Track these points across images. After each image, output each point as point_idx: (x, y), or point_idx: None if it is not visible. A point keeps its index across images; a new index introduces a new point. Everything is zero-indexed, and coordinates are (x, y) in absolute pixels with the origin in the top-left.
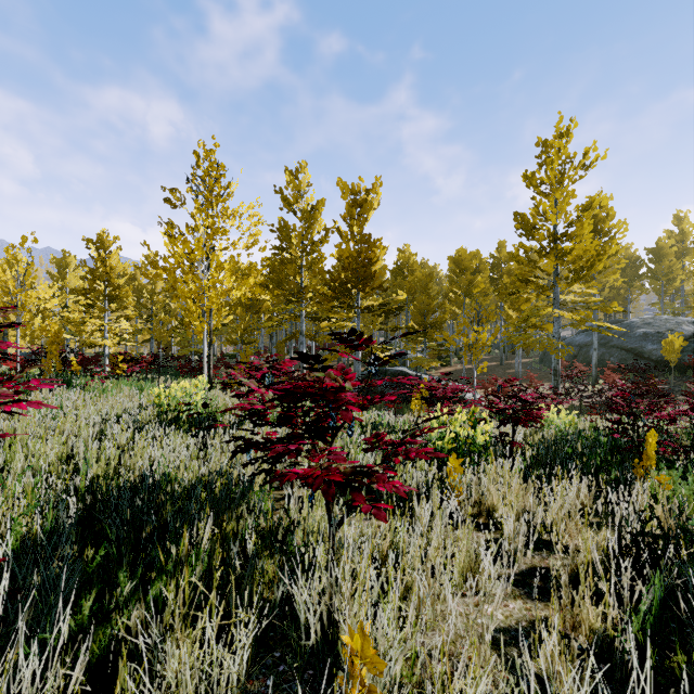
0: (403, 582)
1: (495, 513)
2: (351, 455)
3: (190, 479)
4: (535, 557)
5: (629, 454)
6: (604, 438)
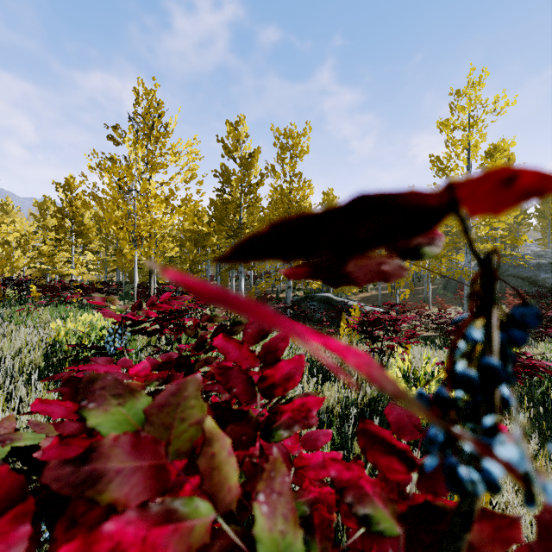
0: None
1: None
2: None
3: None
4: None
5: None
6: None
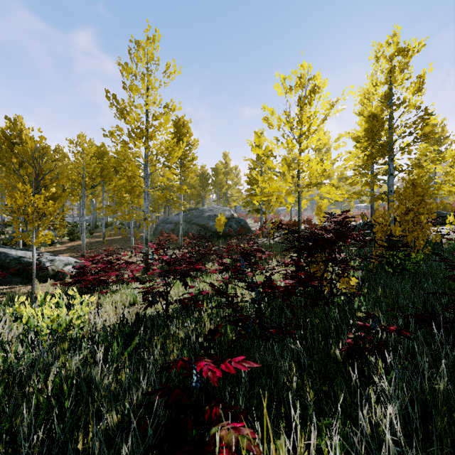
0: None
1: None
2: None
3: None
4: None
5: None
6: None
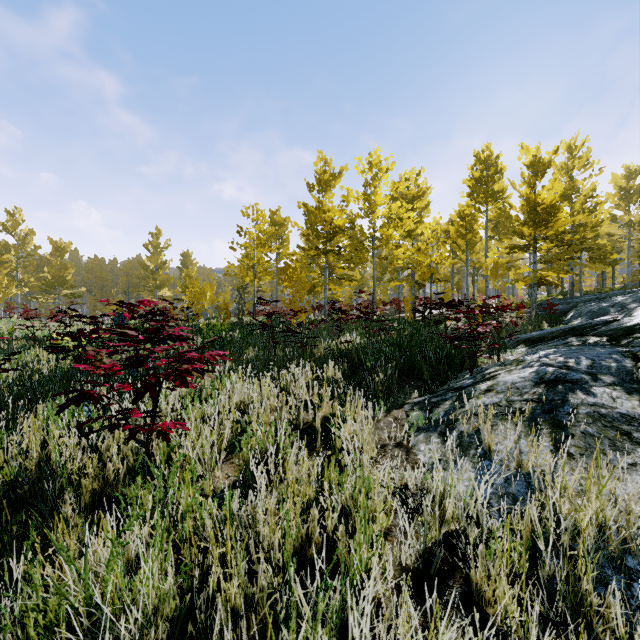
0: None
1: None
2: None
3: None
4: None
5: None
6: None
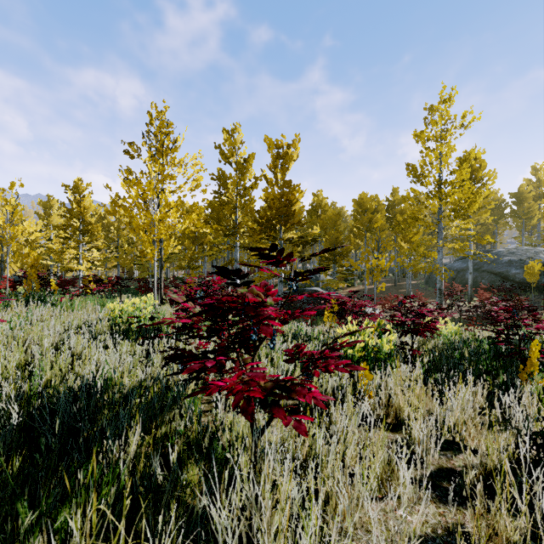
0: (323, 494)
1: (404, 418)
2: (275, 361)
3: (131, 384)
4: (441, 458)
5: (509, 360)
6: (487, 346)
